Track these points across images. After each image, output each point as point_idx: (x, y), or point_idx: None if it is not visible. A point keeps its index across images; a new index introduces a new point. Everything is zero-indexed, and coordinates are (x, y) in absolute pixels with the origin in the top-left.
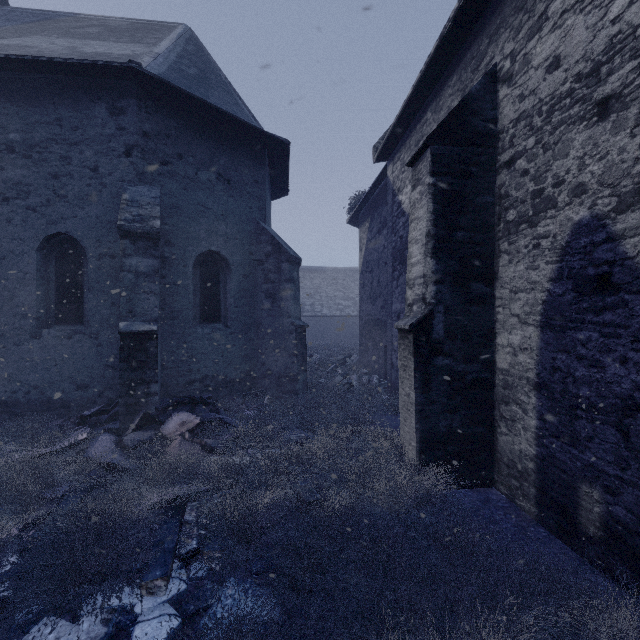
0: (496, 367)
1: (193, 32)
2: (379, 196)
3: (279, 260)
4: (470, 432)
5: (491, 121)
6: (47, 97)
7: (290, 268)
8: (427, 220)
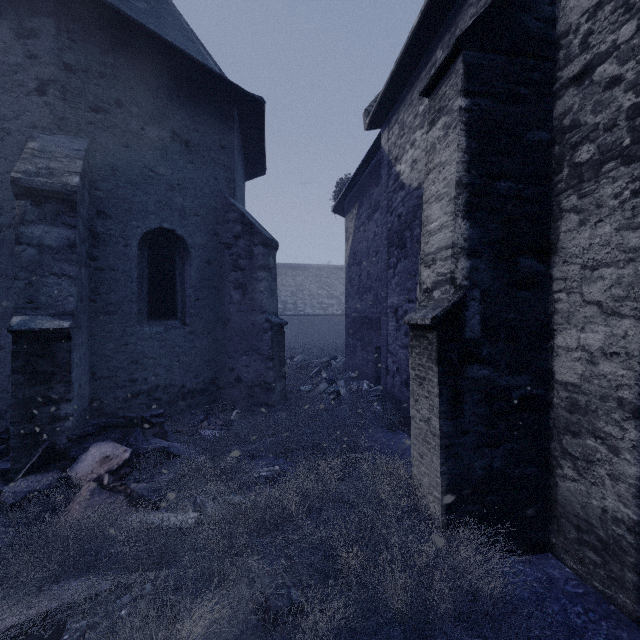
0: (554, 379)
1: None
2: (369, 177)
3: (251, 243)
4: (517, 474)
5: (548, 21)
6: None
7: (264, 253)
8: (458, 162)
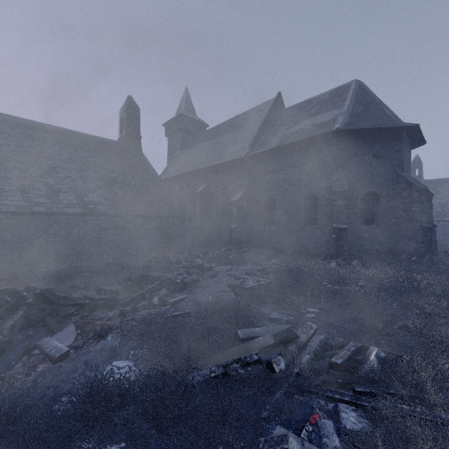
0: None
1: (360, 82)
2: None
3: (410, 191)
4: None
5: None
6: (306, 148)
7: (418, 195)
8: None
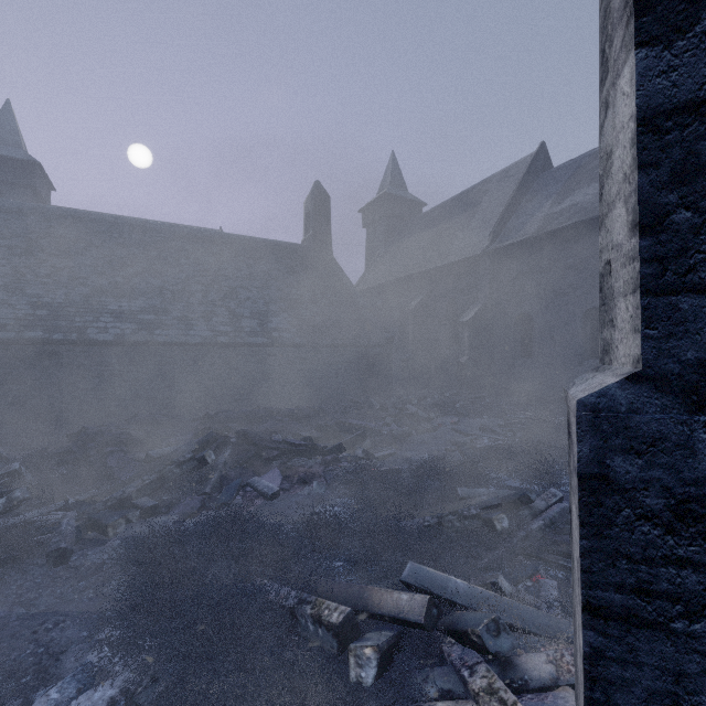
0: None
1: None
2: None
3: None
4: None
5: None
6: (586, 234)
7: None
8: None
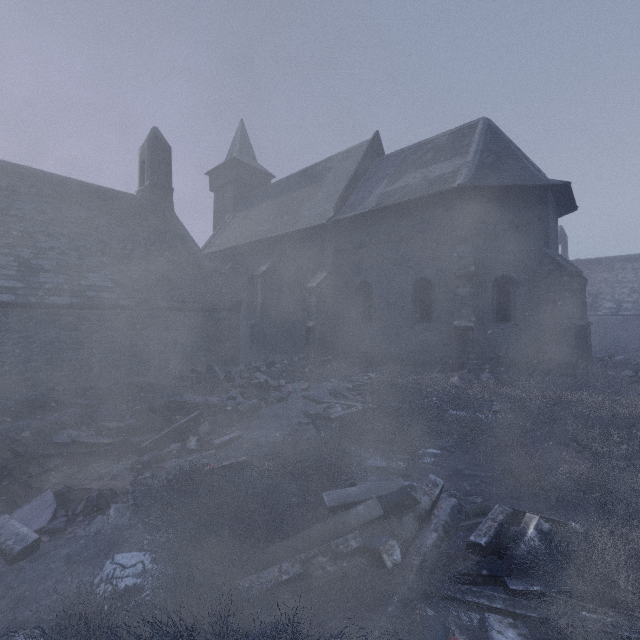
0: None
1: (489, 121)
2: None
3: (559, 275)
4: None
5: None
6: (416, 212)
7: (569, 281)
8: None
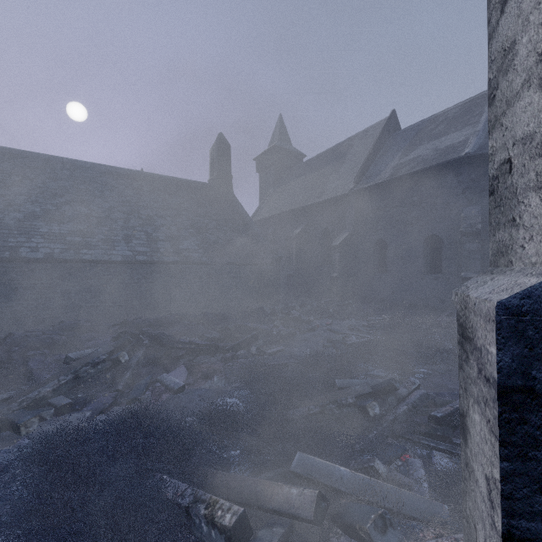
0: None
1: None
2: None
3: None
4: None
5: None
6: (427, 179)
7: None
8: None
